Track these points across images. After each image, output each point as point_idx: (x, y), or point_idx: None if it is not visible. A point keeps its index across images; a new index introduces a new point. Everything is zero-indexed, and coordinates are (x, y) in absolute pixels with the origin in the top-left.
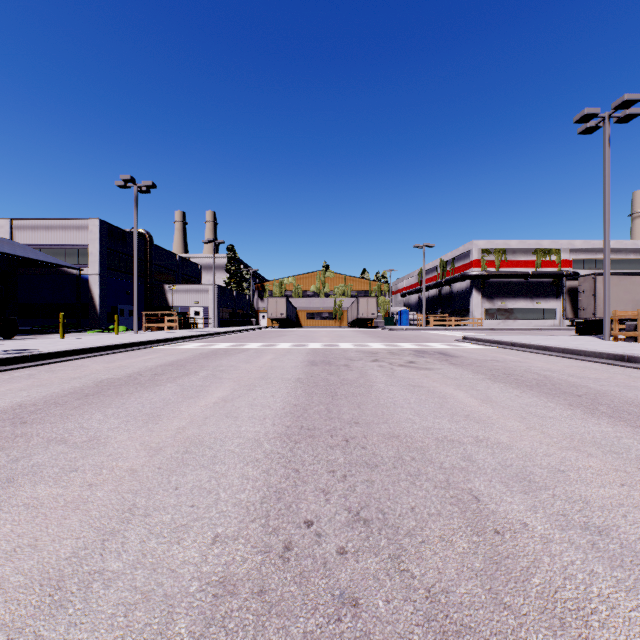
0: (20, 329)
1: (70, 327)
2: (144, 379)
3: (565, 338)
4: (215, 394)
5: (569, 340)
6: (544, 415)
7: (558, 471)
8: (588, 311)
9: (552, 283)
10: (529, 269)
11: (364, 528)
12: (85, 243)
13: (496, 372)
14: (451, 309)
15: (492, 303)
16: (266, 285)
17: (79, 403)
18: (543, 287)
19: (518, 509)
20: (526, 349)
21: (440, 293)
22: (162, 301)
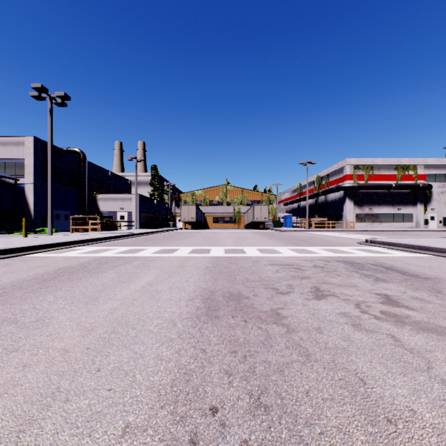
0: None
1: (5, 229)
2: None
3: None
4: None
5: None
6: None
7: None
8: None
9: (410, 193)
10: (391, 182)
11: None
12: (21, 157)
13: None
14: (326, 214)
15: (361, 209)
16: (181, 196)
17: None
18: (402, 196)
19: None
20: None
21: (316, 202)
22: (94, 207)
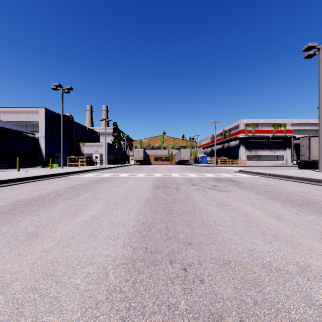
0: (1, 166)
1: (28, 164)
2: (48, 199)
3: (296, 171)
4: (88, 212)
5: (299, 172)
6: None
7: None
8: (306, 156)
9: (282, 142)
10: (270, 134)
11: None
12: (37, 120)
13: (270, 193)
14: (229, 155)
15: (250, 152)
16: (133, 143)
17: None
18: (277, 144)
19: None
20: (278, 177)
21: (223, 147)
22: (78, 151)
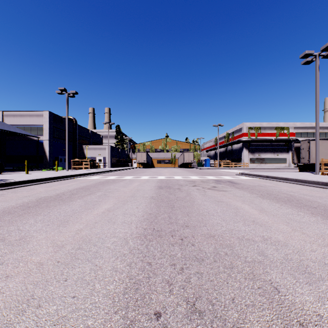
0: (6, 168)
1: (33, 167)
2: (65, 197)
3: (294, 173)
4: (104, 206)
5: (297, 174)
6: (299, 220)
7: (325, 264)
8: (305, 159)
9: (284, 144)
10: (273, 137)
11: (199, 320)
12: (41, 123)
13: (262, 193)
14: (232, 158)
15: (253, 155)
16: (136, 146)
17: (23, 212)
18: (280, 147)
19: (310, 300)
20: (275, 179)
21: (226, 150)
22: (82, 154)
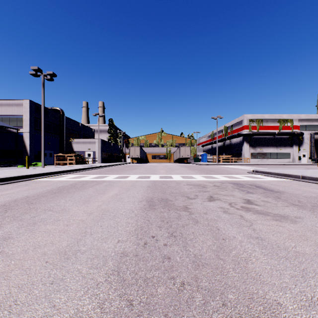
0: None
1: (10, 163)
2: None
3: None
4: None
5: None
6: None
7: None
8: None
9: (288, 138)
10: (275, 130)
11: None
12: (21, 114)
13: None
14: (230, 153)
15: (255, 149)
16: (130, 140)
17: None
18: (283, 140)
19: None
20: None
21: (224, 144)
22: (69, 148)
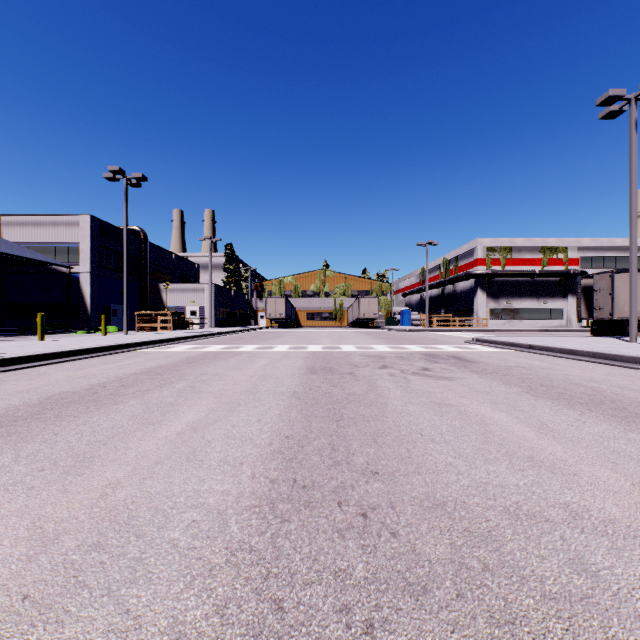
0: (5, 330)
1: (59, 327)
2: (105, 393)
3: (585, 340)
4: (184, 417)
5: (592, 342)
6: (639, 457)
7: None
8: (605, 311)
9: (559, 282)
10: (535, 268)
11: None
12: (75, 240)
13: (531, 383)
14: (454, 309)
15: (497, 303)
16: (265, 284)
17: None
18: (550, 286)
19: None
20: (549, 353)
21: (443, 292)
22: (157, 301)
